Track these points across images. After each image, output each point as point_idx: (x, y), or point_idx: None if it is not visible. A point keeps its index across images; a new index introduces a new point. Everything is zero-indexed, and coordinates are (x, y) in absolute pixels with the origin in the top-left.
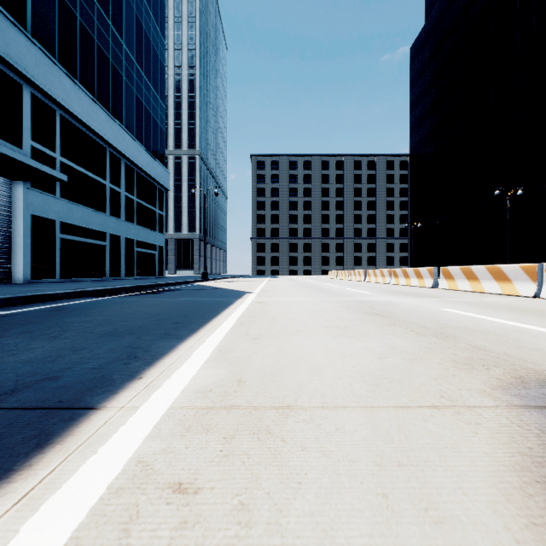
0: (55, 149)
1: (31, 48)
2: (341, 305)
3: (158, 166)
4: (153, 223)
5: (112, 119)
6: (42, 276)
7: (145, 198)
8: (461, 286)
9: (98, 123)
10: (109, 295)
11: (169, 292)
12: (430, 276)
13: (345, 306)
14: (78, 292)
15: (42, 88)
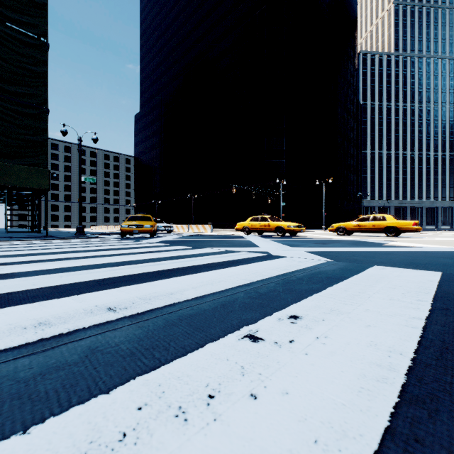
0: None
1: None
2: None
3: None
4: None
5: None
6: None
7: None
8: None
9: None
10: None
11: None
12: None
13: None
14: None
15: None
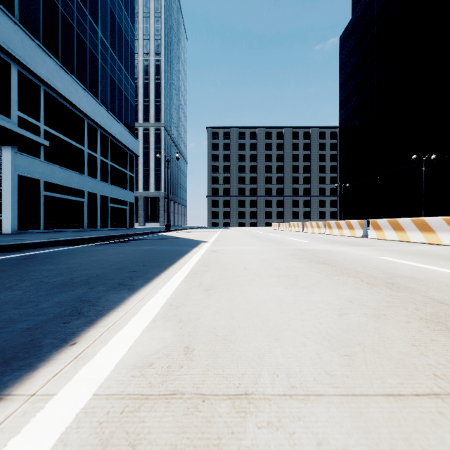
0: (40, 119)
1: (19, 32)
2: (287, 254)
3: (129, 135)
4: (124, 183)
5: (89, 95)
6: (28, 228)
7: (118, 162)
8: (389, 236)
9: (77, 98)
10: (82, 244)
11: (135, 241)
12: (360, 228)
13: (291, 255)
14: (54, 241)
15: (28, 66)
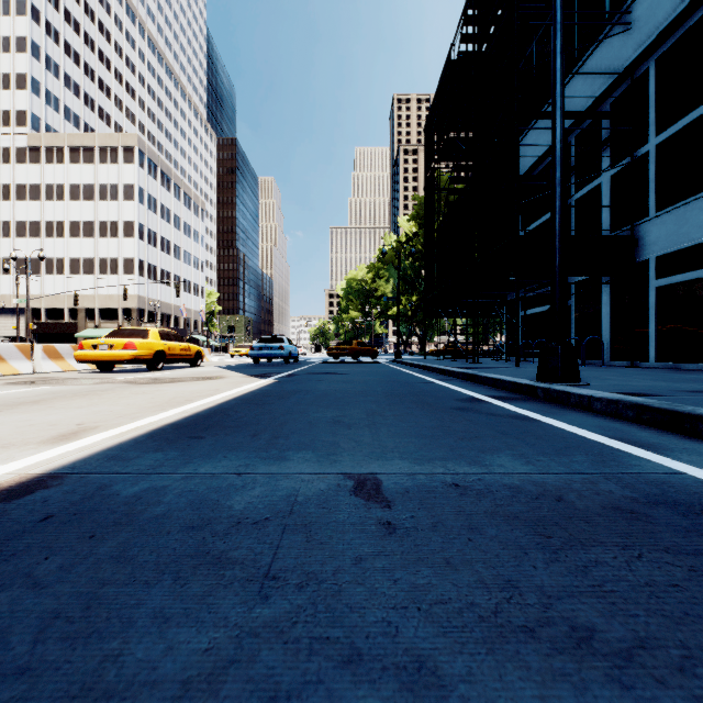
0: None
1: None
2: None
3: None
4: None
5: None
6: None
7: None
8: None
9: None
10: None
11: None
12: None
13: None
14: None
15: None
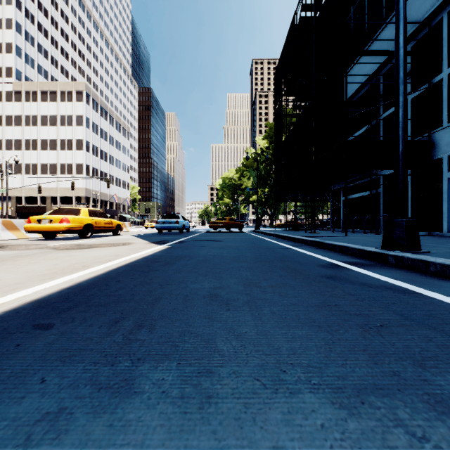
0: None
1: None
2: None
3: None
4: None
5: None
6: None
7: None
8: None
9: None
10: None
11: None
12: None
13: None
14: None
15: None
